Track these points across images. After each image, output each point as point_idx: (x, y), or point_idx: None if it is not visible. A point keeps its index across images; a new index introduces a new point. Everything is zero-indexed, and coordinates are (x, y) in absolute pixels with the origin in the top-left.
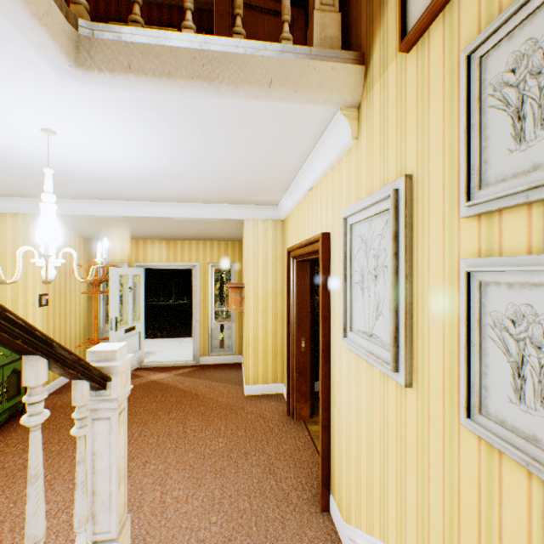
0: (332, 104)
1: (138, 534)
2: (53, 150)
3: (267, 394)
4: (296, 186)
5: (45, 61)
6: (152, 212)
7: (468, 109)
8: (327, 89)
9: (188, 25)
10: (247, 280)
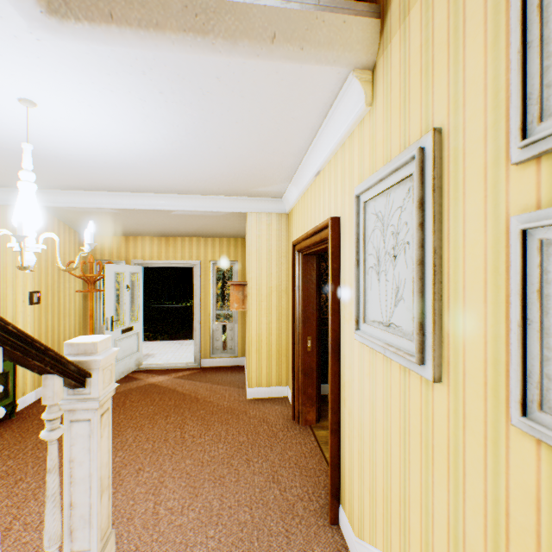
0: (344, 65)
1: (126, 550)
2: (36, 127)
3: (271, 398)
4: (301, 173)
5: (10, 3)
6: (149, 205)
7: (524, 22)
8: (338, 46)
9: None
10: (250, 276)
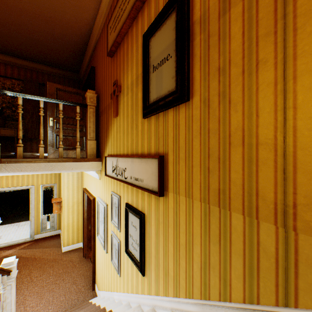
0: (93, 170)
1: None
2: None
3: (74, 249)
4: None
5: None
6: None
7: (112, 204)
8: (91, 168)
9: (42, 146)
10: (64, 199)
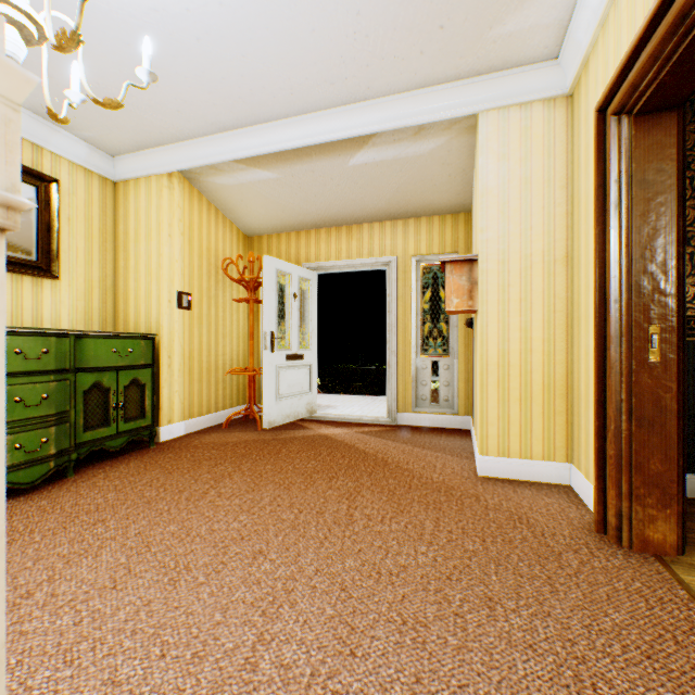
0: None
1: None
2: None
3: (529, 482)
4: None
5: None
6: (310, 136)
7: None
8: None
9: None
10: (484, 238)
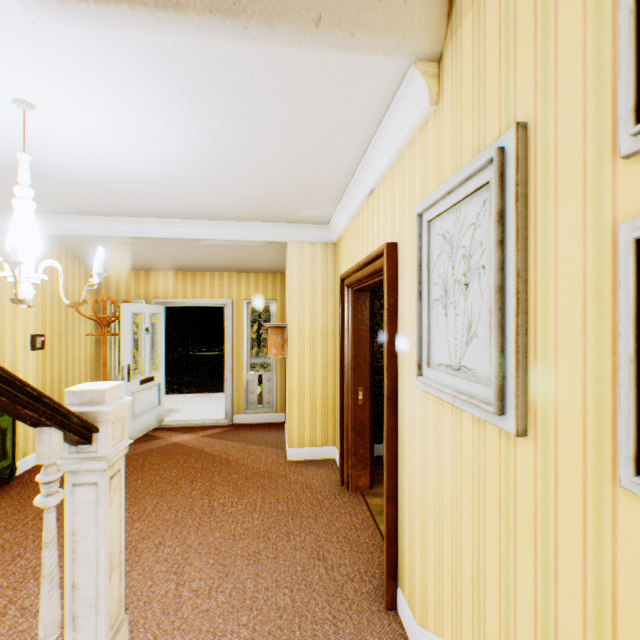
0: (403, 56)
1: (142, 639)
2: (36, 136)
3: (315, 460)
4: (352, 193)
5: None
6: (172, 233)
7: None
8: (397, 32)
9: None
10: (291, 317)
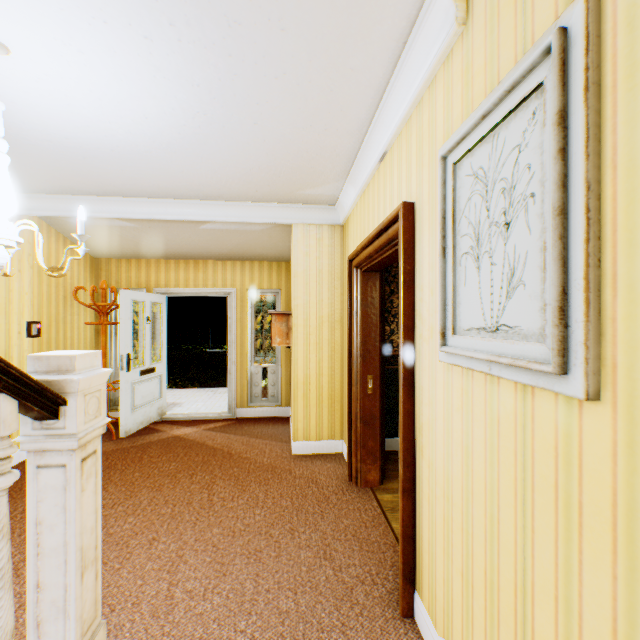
0: None
1: None
2: (16, 90)
3: (321, 454)
4: (361, 162)
5: None
6: (171, 214)
7: None
8: None
9: None
10: (296, 303)
